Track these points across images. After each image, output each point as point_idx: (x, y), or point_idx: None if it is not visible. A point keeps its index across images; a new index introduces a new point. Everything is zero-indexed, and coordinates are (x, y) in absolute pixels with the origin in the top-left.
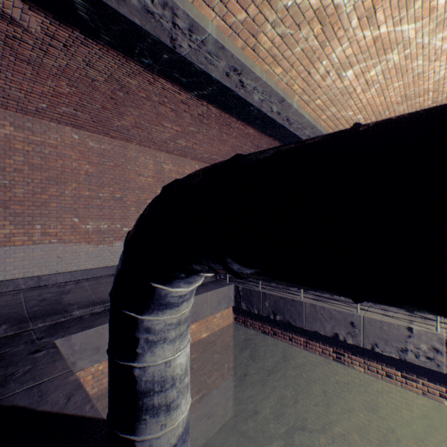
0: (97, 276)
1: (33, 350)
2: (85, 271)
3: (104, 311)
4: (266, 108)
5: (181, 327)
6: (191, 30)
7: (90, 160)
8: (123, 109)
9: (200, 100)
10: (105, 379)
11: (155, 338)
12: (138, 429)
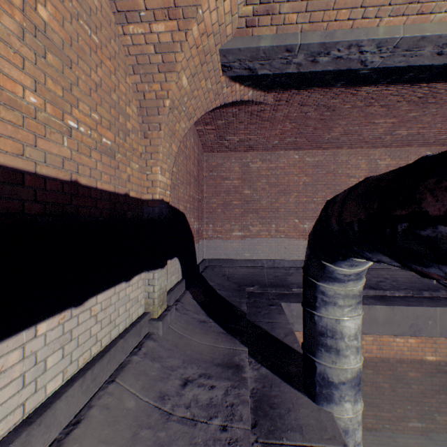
0: None
1: (269, 304)
2: (302, 261)
3: None
4: None
5: (349, 300)
6: (379, 46)
7: (306, 173)
8: (331, 123)
9: (415, 84)
10: None
11: (327, 300)
12: (316, 354)
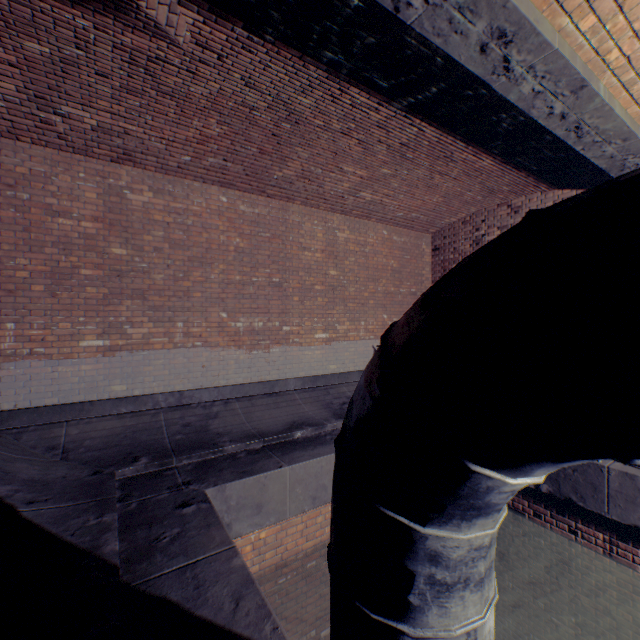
0: (250, 395)
1: (180, 503)
2: (235, 387)
3: (263, 449)
4: (539, 109)
5: (490, 552)
6: None
7: (241, 231)
8: (288, 150)
9: (410, 116)
10: (268, 553)
11: (447, 577)
12: None
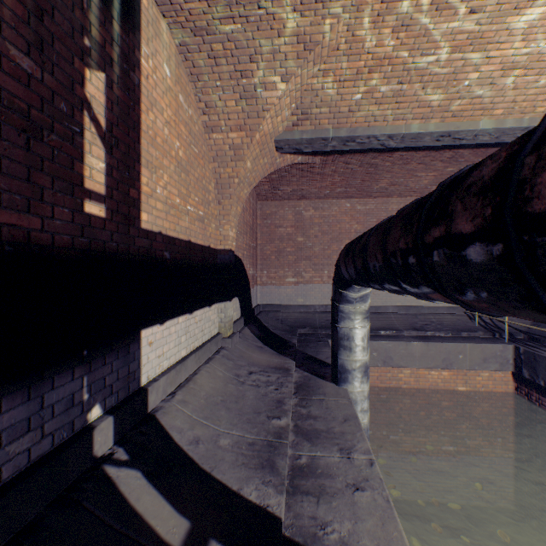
0: None
1: (318, 340)
2: None
3: None
4: (510, 139)
5: (358, 316)
6: (390, 137)
7: (357, 221)
8: (377, 176)
9: (439, 151)
10: None
11: (344, 316)
12: (338, 353)
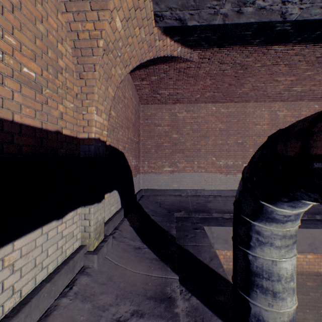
0: (225, 195)
1: (194, 228)
2: (218, 190)
3: (230, 218)
4: None
5: (285, 240)
6: None
7: (221, 121)
8: (243, 80)
9: (317, 44)
10: (230, 262)
11: (263, 240)
12: (251, 294)
